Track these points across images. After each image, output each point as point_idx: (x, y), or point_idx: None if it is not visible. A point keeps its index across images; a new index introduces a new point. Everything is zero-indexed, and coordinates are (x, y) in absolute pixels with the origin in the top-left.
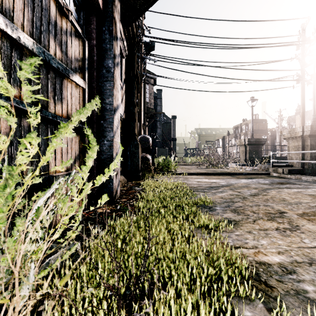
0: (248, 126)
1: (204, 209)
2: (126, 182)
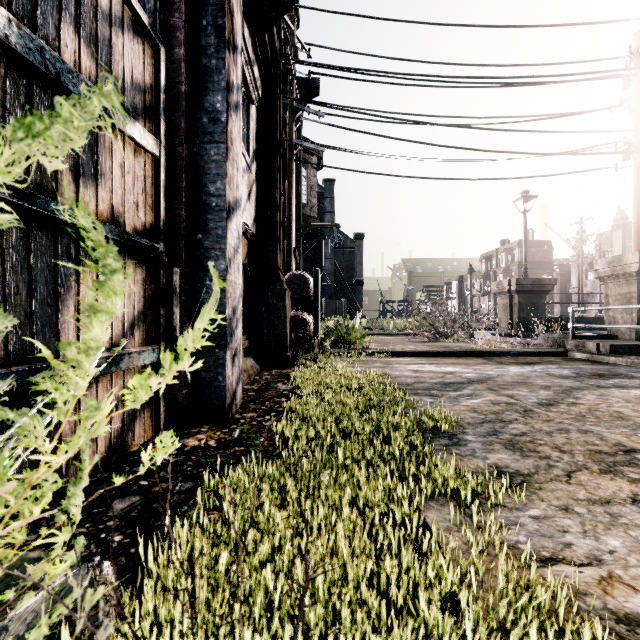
0: (511, 255)
1: (439, 440)
2: (258, 372)
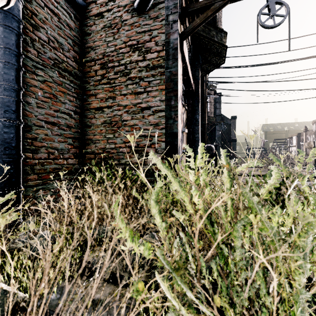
0: None
1: None
2: None
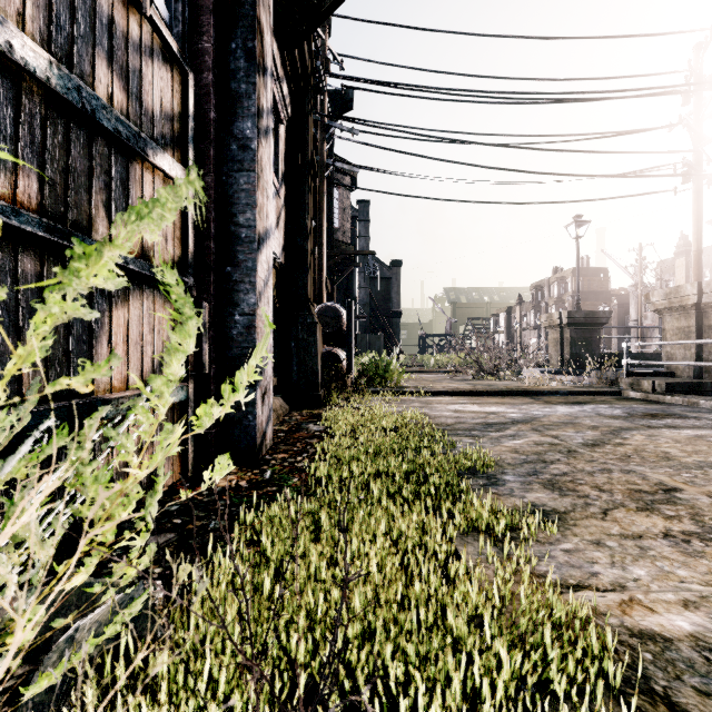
0: (565, 284)
1: (477, 481)
2: (287, 412)
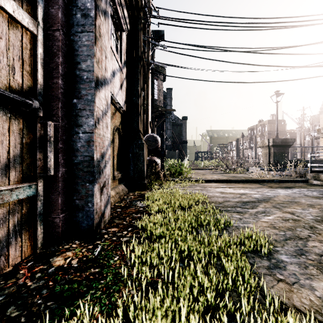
0: (264, 127)
1: (260, 261)
2: (126, 193)
